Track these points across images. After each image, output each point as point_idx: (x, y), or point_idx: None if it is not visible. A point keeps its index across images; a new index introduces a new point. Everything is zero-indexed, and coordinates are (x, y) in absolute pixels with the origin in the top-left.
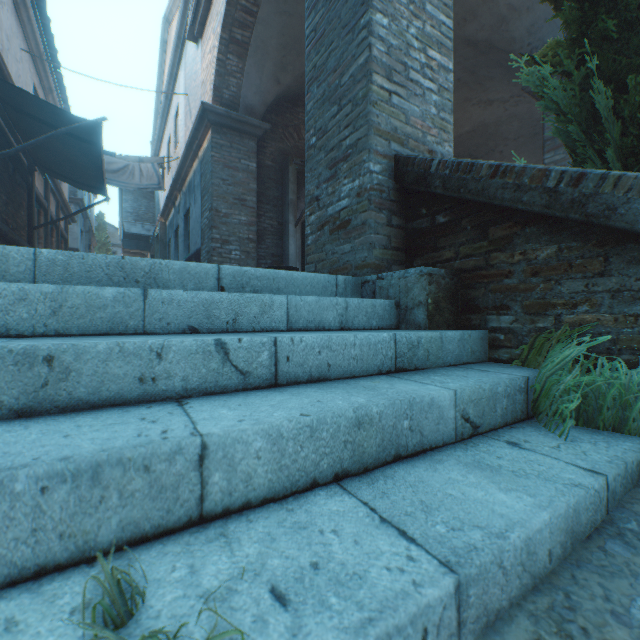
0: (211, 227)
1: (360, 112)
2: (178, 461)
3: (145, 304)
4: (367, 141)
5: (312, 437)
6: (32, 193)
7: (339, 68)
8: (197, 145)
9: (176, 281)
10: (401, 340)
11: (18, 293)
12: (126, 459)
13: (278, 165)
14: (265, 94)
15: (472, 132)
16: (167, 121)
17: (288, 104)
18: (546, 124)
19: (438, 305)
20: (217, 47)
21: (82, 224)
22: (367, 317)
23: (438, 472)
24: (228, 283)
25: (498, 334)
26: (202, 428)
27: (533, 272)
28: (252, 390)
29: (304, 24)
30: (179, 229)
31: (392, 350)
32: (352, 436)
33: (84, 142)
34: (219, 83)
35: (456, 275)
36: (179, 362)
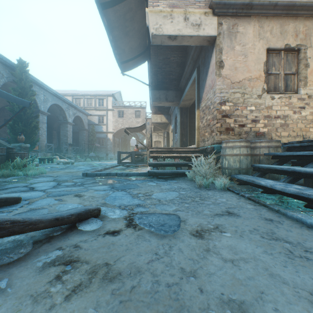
0: None
1: None
2: None
3: None
4: None
5: None
6: None
7: None
8: None
9: None
10: None
11: None
12: None
13: None
14: None
15: None
16: None
17: None
18: None
19: None
20: None
21: None
22: None
23: None
24: None
25: None
26: None
27: None
28: None
29: None
30: None
31: None
32: None
33: None
34: None
35: None
36: None
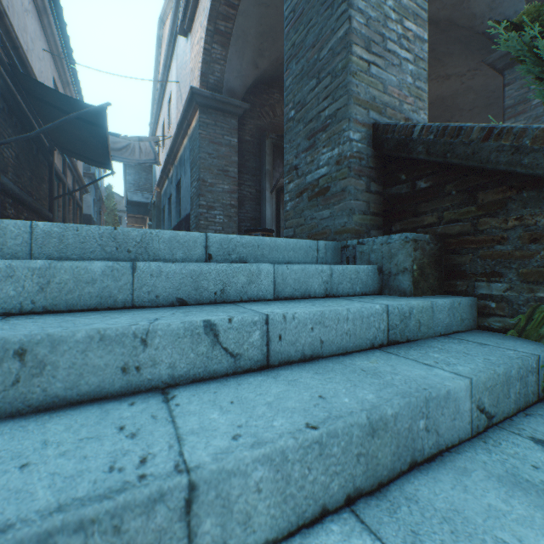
0: (198, 195)
1: (339, 83)
2: (158, 512)
3: (133, 277)
4: (347, 110)
5: (321, 455)
6: (52, 169)
7: (318, 43)
8: (187, 125)
9: (166, 250)
10: (393, 311)
11: (5, 270)
12: (88, 521)
13: (256, 140)
14: (245, 78)
15: (430, 105)
16: (162, 106)
17: (264, 86)
18: (506, 93)
19: (423, 271)
20: (204, 38)
21: (94, 194)
22: (351, 283)
23: (470, 493)
24: (215, 250)
25: (488, 301)
26: (189, 453)
27: (532, 238)
28: (243, 374)
29: (279, 13)
30: (172, 197)
31: (384, 322)
32: (365, 447)
33: (92, 125)
34: (205, 70)
35: (440, 240)
36: (165, 347)
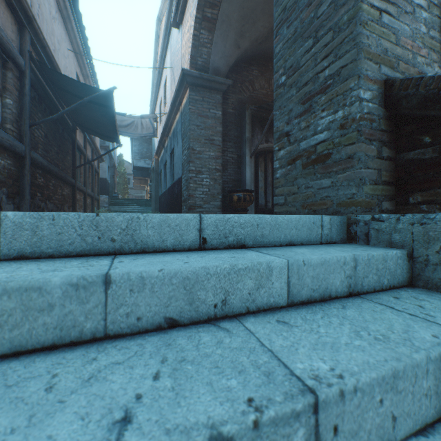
0: (188, 162)
1: (345, 37)
2: None
3: (106, 295)
4: (355, 66)
5: None
6: (75, 144)
7: None
8: (178, 102)
9: (155, 236)
10: None
11: None
12: None
13: (237, 112)
14: (228, 57)
15: None
16: (159, 89)
17: (245, 64)
18: None
19: None
20: (193, 26)
21: (109, 162)
22: (377, 275)
23: None
24: (210, 233)
25: None
26: None
27: None
28: None
29: None
30: (167, 163)
31: None
32: None
33: (103, 106)
34: (194, 53)
35: None
36: None
